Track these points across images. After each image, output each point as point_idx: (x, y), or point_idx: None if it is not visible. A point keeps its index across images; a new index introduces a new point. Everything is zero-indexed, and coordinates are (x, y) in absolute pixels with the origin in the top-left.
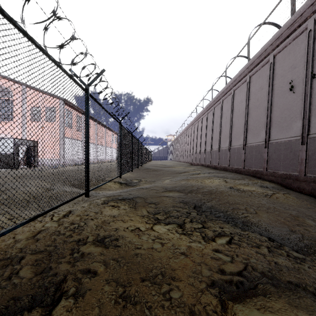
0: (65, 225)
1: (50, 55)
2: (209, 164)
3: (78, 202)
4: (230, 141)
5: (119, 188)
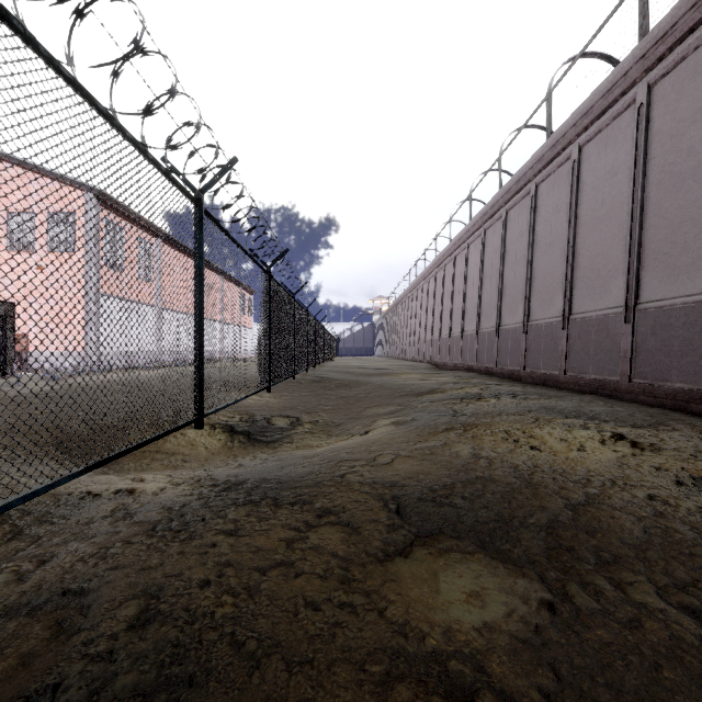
0: None
1: None
2: (491, 367)
3: None
4: (568, 300)
5: (221, 452)
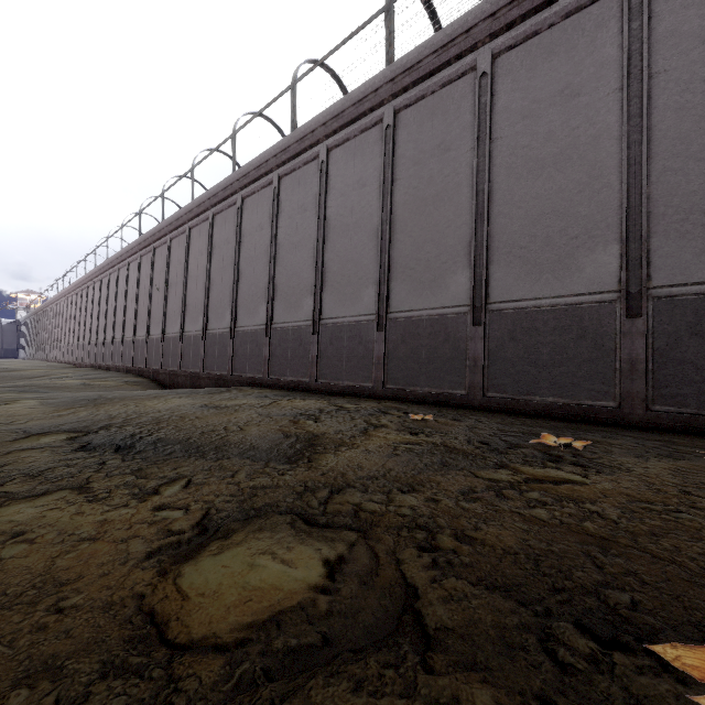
0: None
1: None
2: (101, 364)
3: None
4: (123, 331)
5: None
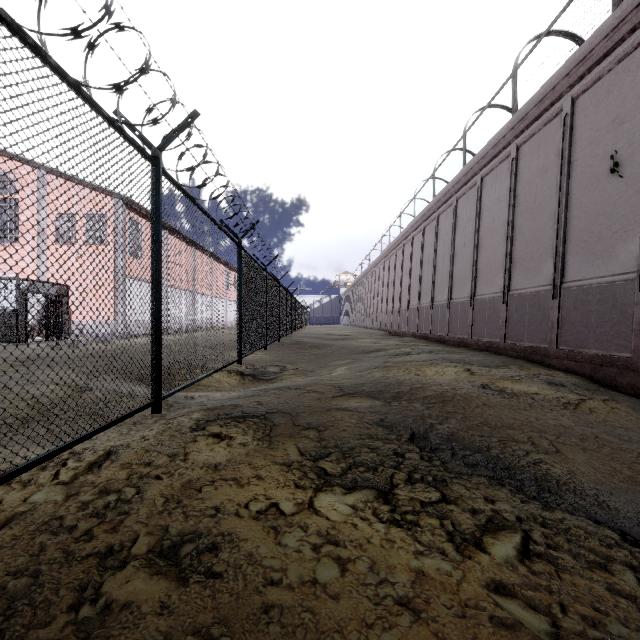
0: (84, 499)
1: (46, 53)
2: (427, 334)
3: (142, 420)
4: (473, 286)
5: (239, 386)
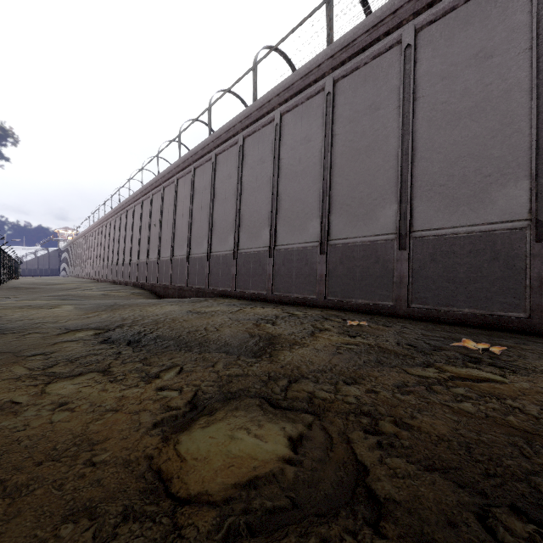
0: None
1: None
2: (115, 280)
3: None
4: (130, 256)
5: None
